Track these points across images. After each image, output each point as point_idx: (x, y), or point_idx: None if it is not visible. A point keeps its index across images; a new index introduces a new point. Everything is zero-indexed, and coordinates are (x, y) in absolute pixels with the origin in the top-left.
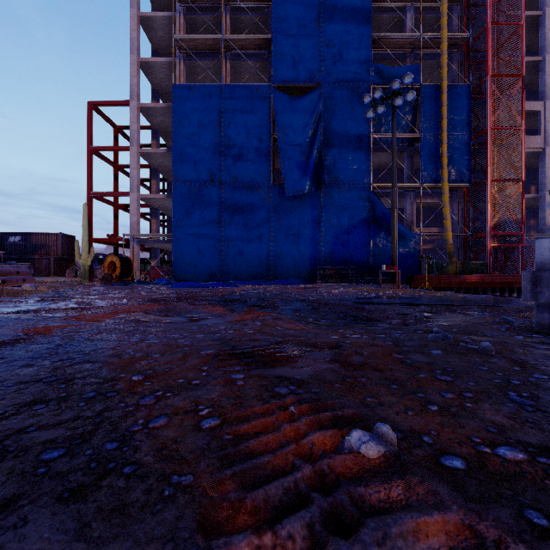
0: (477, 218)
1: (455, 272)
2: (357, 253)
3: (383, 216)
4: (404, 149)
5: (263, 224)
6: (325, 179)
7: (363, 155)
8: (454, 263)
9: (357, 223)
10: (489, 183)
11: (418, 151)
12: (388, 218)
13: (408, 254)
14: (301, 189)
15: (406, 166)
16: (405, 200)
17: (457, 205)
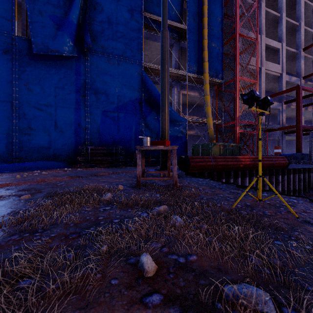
0: (227, 110)
1: (219, 154)
2: (128, 133)
3: (154, 96)
4: (172, 43)
5: (0, 87)
6: (89, 42)
7: (135, 31)
8: (218, 145)
9: (129, 101)
10: (237, 79)
11: (184, 49)
12: (159, 99)
13: (177, 137)
14: (57, 48)
15: (174, 59)
16: (173, 90)
17: (211, 100)
